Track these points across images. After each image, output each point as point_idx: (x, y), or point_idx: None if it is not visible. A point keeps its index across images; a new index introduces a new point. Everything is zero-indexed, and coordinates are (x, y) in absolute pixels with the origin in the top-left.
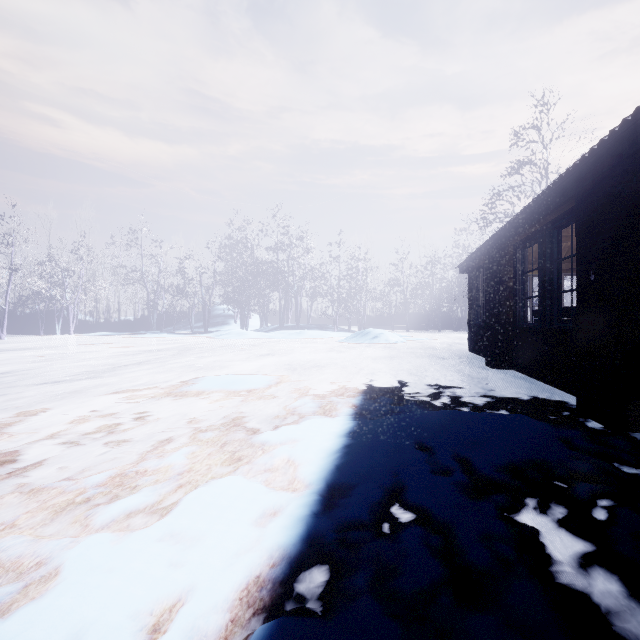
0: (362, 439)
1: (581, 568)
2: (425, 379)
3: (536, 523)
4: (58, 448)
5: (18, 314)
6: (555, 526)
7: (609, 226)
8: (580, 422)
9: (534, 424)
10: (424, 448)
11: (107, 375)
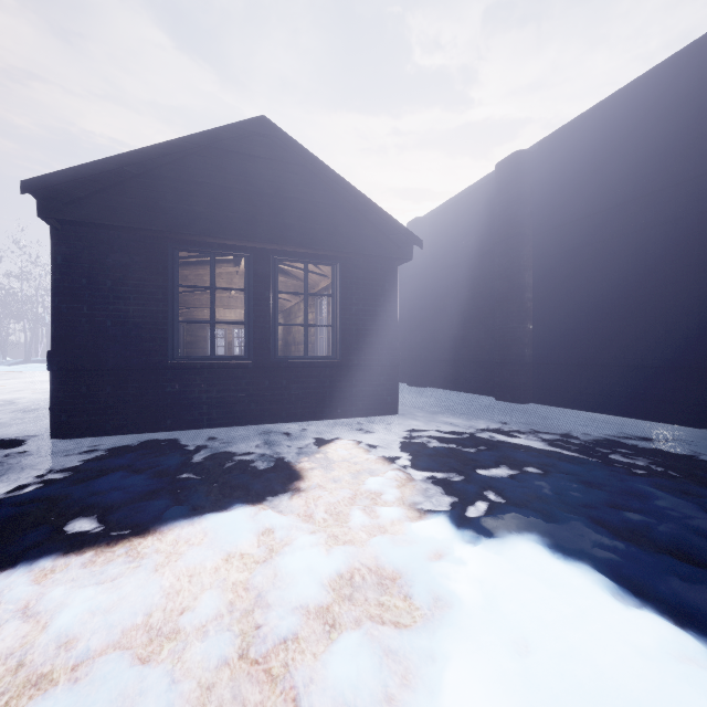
0: None
1: None
2: None
3: None
4: None
5: None
6: None
7: None
8: None
9: None
10: None
11: None
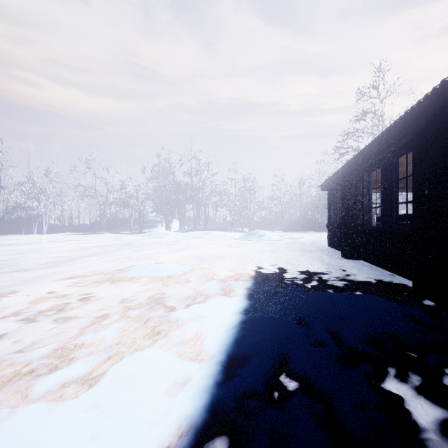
0: (254, 316)
1: (444, 436)
2: (298, 267)
3: (398, 390)
4: (17, 324)
5: (7, 220)
6: (415, 393)
7: (440, 153)
8: (417, 301)
9: (384, 303)
10: (302, 323)
11: (65, 264)
